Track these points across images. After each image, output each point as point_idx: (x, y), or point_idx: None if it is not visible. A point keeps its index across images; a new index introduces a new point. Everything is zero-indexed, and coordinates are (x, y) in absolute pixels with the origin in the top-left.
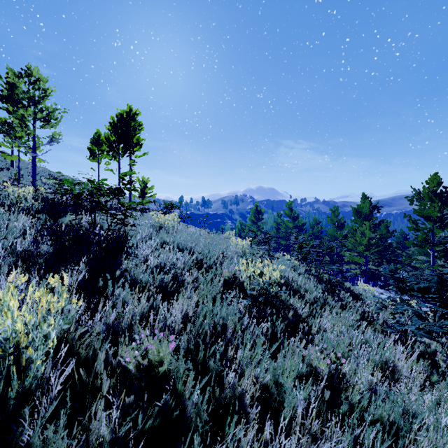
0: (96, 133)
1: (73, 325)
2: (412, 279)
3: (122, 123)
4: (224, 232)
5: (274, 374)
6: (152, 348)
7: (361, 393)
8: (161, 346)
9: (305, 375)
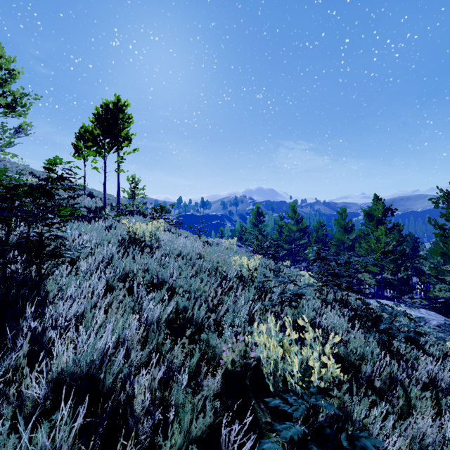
0: (81, 127)
1: None
2: None
3: (108, 115)
4: (223, 235)
5: None
6: None
7: None
8: None
9: None
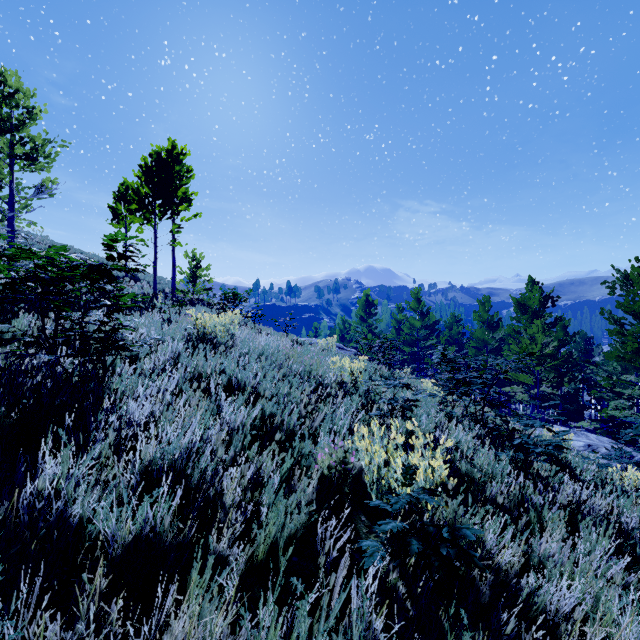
0: (122, 184)
1: None
2: None
3: (159, 167)
4: (318, 334)
5: None
6: None
7: None
8: None
9: None
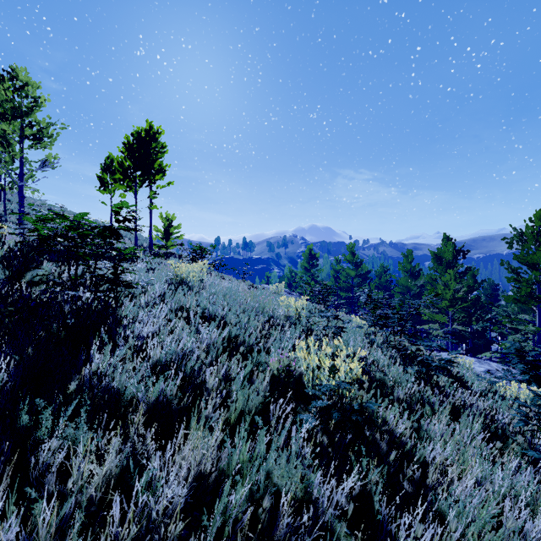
0: (108, 157)
1: None
2: None
3: (139, 144)
4: (270, 282)
5: None
6: None
7: None
8: None
9: None
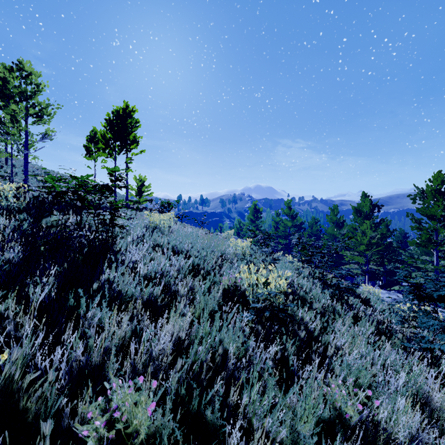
0: (92, 130)
1: (17, 370)
2: (431, 286)
3: (118, 120)
4: (222, 231)
5: (292, 430)
6: (126, 405)
7: (400, 444)
8: (140, 396)
9: (328, 420)
